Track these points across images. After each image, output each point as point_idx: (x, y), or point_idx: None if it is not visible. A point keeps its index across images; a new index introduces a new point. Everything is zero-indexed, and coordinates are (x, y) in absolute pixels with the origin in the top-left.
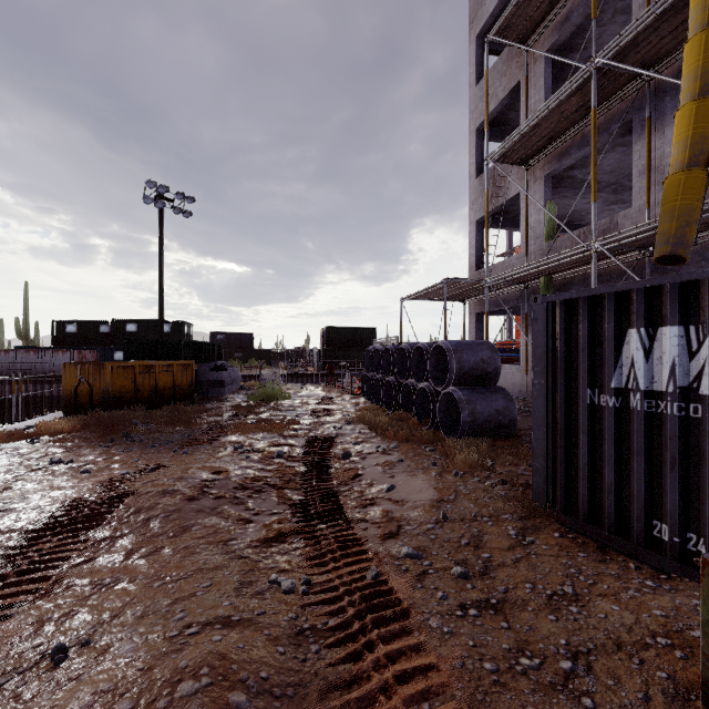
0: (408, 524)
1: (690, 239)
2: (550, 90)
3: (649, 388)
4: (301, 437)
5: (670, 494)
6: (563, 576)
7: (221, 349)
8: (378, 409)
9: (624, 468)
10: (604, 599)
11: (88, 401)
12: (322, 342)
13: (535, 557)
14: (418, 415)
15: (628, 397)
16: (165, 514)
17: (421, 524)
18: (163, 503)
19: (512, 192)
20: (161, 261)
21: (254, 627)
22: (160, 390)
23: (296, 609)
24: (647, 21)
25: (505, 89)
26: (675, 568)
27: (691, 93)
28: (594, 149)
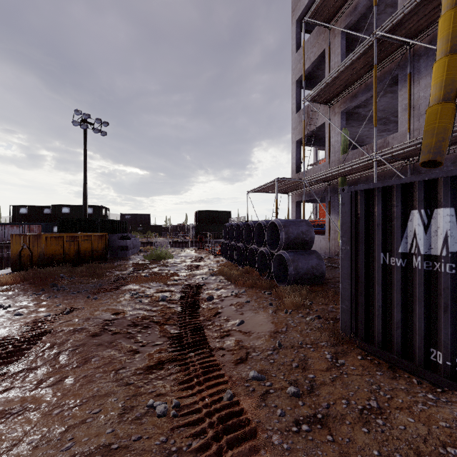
0: (253, 351)
1: (445, 150)
2: (344, 55)
3: (427, 253)
4: (180, 285)
5: (444, 330)
6: (368, 392)
7: (126, 225)
8: (232, 265)
9: (408, 310)
10: (401, 412)
11: (28, 261)
12: (196, 220)
13: (346, 377)
14: (259, 269)
15: (411, 259)
16: (73, 348)
17: (263, 351)
18: (72, 339)
19: (319, 122)
20: (85, 165)
21: (129, 455)
22: (82, 253)
23: (166, 432)
24: (411, 7)
25: (315, 54)
26: (447, 384)
27: (444, 51)
28: (375, 92)
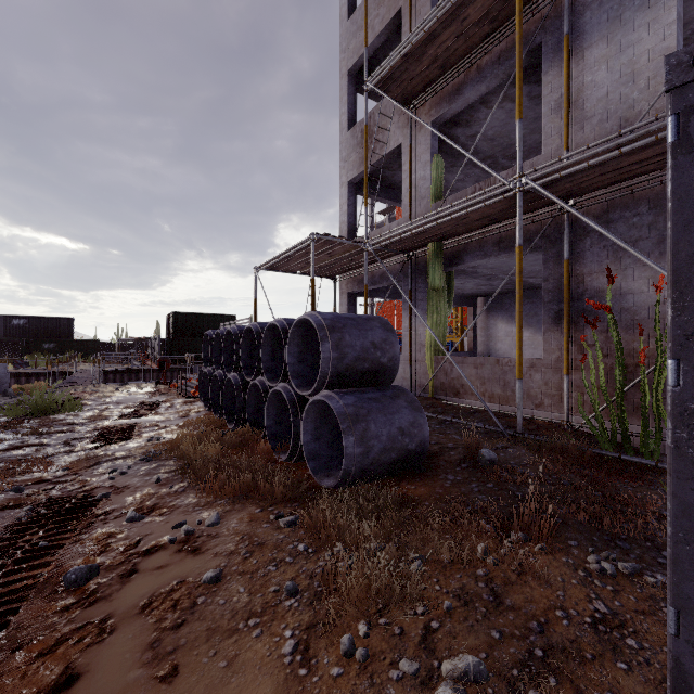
0: None
1: None
2: None
3: None
4: (22, 505)
5: None
6: None
7: None
8: (214, 422)
9: None
10: None
11: None
12: (169, 331)
13: None
14: (271, 436)
15: None
16: None
17: None
18: None
19: (392, 144)
20: None
21: None
22: None
23: None
24: None
25: (383, 19)
26: None
27: None
28: (520, 44)
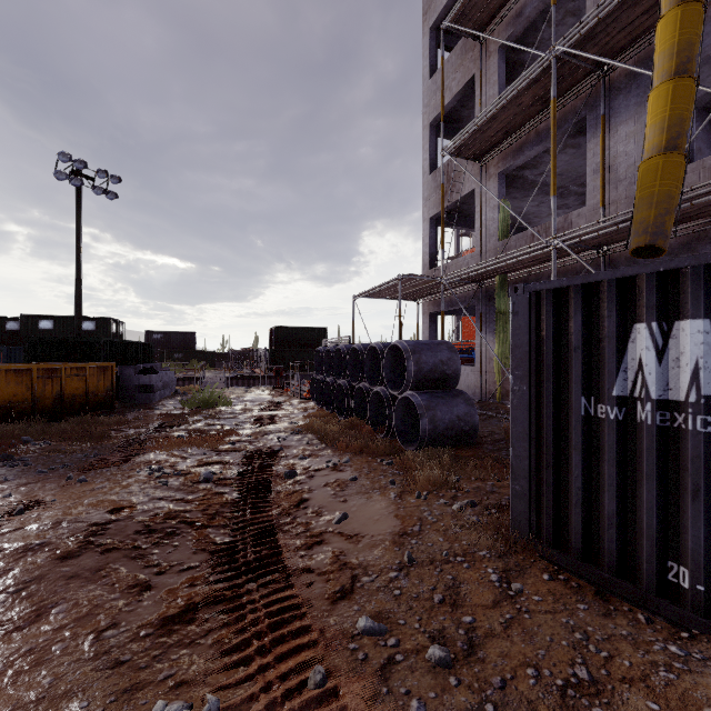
0: (365, 573)
1: (669, 229)
2: (504, 86)
3: (663, 396)
4: (239, 451)
5: (692, 530)
6: (569, 648)
7: (152, 349)
8: (328, 415)
9: (628, 494)
10: (632, 689)
11: None
12: (271, 343)
13: (529, 617)
14: (372, 422)
15: (634, 407)
16: (16, 588)
17: (381, 572)
18: (18, 568)
19: (466, 189)
20: (78, 248)
21: None
22: (67, 398)
23: None
24: (609, 8)
25: (459, 83)
26: (697, 623)
27: (667, 72)
28: (554, 140)
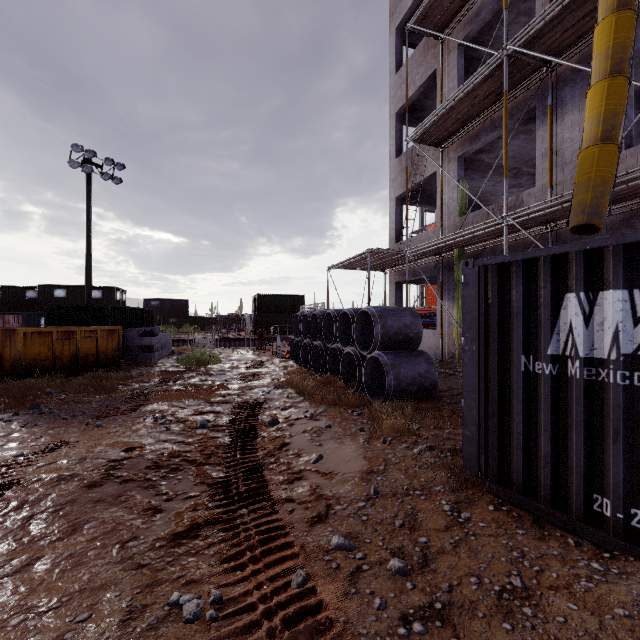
0: (337, 503)
1: (604, 210)
2: (462, 79)
3: (589, 355)
4: (229, 402)
5: (613, 467)
6: (507, 563)
7: (152, 315)
8: (306, 372)
9: (561, 438)
10: (557, 594)
11: None
12: (254, 309)
13: (475, 539)
14: (344, 379)
15: (566, 364)
16: (54, 508)
17: (351, 502)
18: (54, 493)
19: (428, 171)
20: (88, 227)
21: None
22: (81, 356)
23: None
24: (554, 12)
25: (422, 77)
26: (617, 545)
27: (603, 72)
28: (505, 129)
